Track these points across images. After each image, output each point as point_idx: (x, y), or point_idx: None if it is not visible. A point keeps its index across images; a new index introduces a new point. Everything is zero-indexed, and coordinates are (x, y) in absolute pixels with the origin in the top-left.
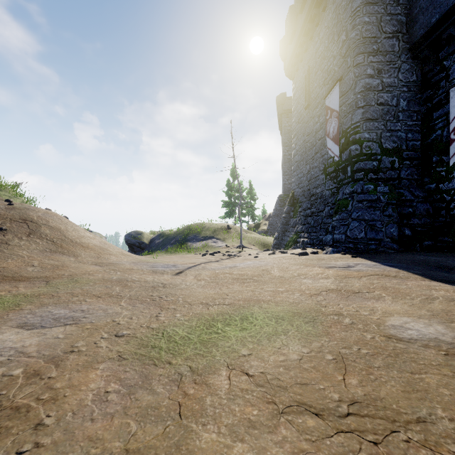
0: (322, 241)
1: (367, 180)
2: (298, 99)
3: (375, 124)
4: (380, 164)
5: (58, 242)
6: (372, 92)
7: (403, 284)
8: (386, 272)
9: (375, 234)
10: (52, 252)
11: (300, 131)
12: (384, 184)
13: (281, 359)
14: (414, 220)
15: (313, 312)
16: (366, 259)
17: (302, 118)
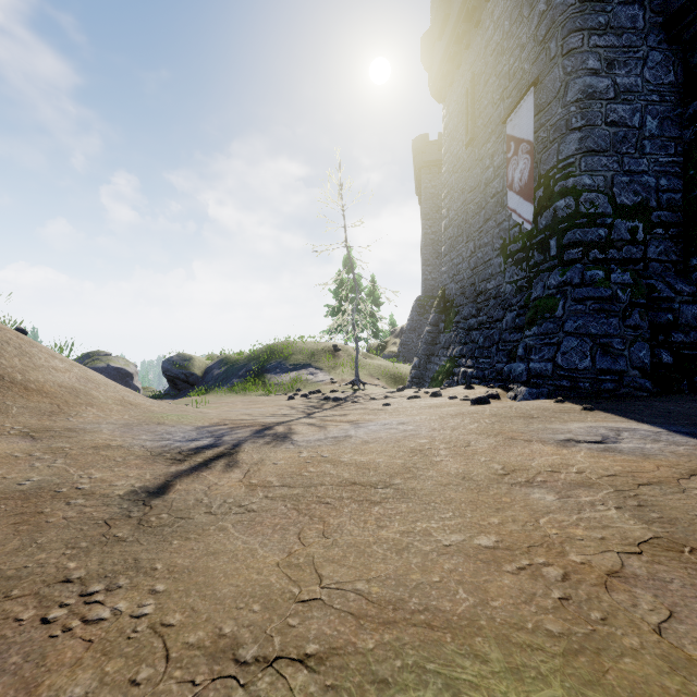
0: (501, 373)
1: (589, 262)
2: (452, 133)
3: (603, 159)
4: (612, 233)
5: None
6: (596, 101)
7: None
8: None
9: (612, 361)
10: None
11: (456, 187)
12: (623, 269)
13: None
14: (677, 336)
15: None
16: (617, 414)
17: (460, 163)
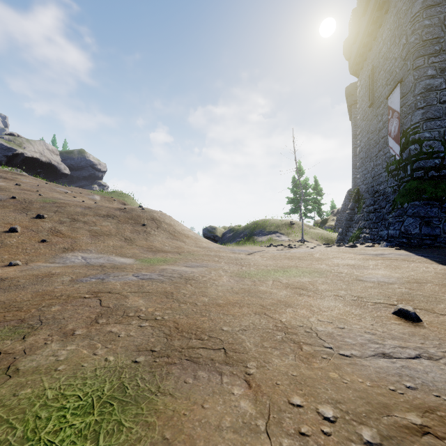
0: (381, 236)
1: (428, 178)
2: (362, 97)
3: (437, 122)
4: (443, 161)
5: (172, 233)
6: (433, 91)
7: (407, 264)
8: (407, 259)
9: (431, 230)
10: (172, 239)
11: (364, 129)
12: None
13: (297, 281)
14: None
15: (326, 271)
16: (407, 251)
17: (366, 116)
